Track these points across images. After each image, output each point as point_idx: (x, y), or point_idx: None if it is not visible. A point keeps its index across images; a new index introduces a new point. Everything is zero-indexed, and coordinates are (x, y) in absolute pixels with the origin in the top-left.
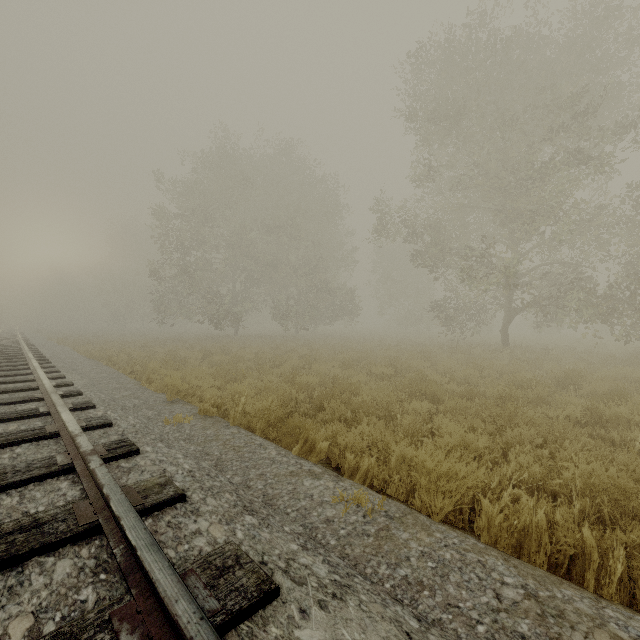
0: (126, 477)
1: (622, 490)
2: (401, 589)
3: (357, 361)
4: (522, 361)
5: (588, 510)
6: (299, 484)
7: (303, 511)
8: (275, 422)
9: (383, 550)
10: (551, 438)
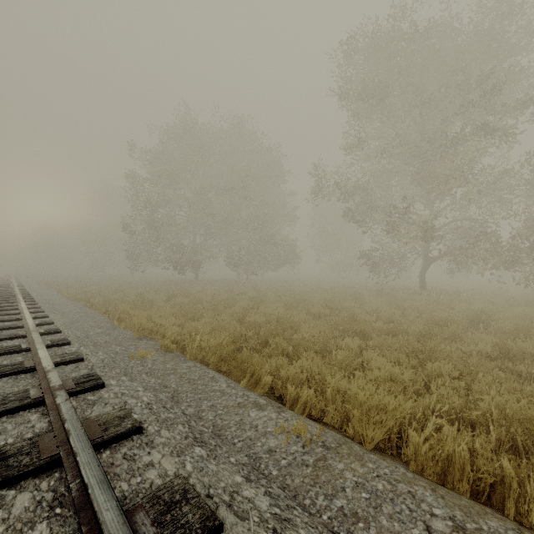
0: (90, 409)
1: (533, 421)
2: (337, 521)
3: (298, 302)
4: (438, 302)
5: (503, 438)
6: (245, 415)
7: (248, 441)
8: (226, 357)
9: (320, 480)
10: (466, 371)
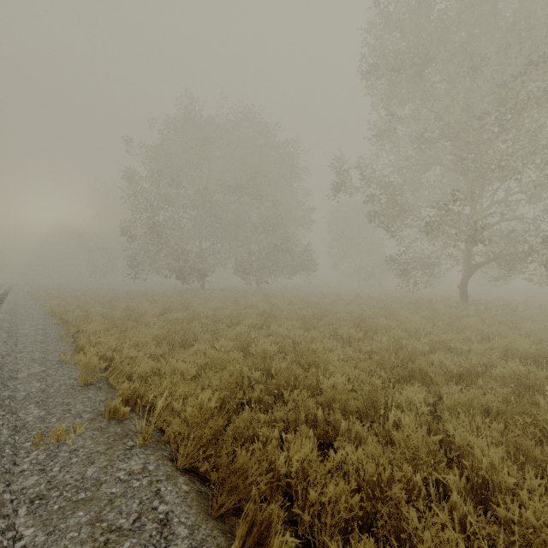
0: None
1: None
2: None
3: (318, 318)
4: (495, 320)
5: None
6: None
7: None
8: (209, 439)
9: None
10: None
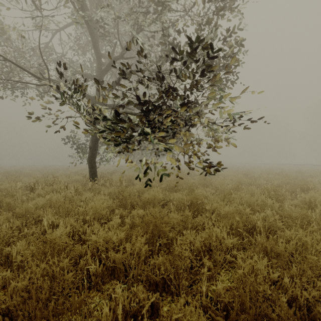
0: None
1: None
2: None
3: None
4: None
5: None
6: None
7: None
8: None
9: None
10: None
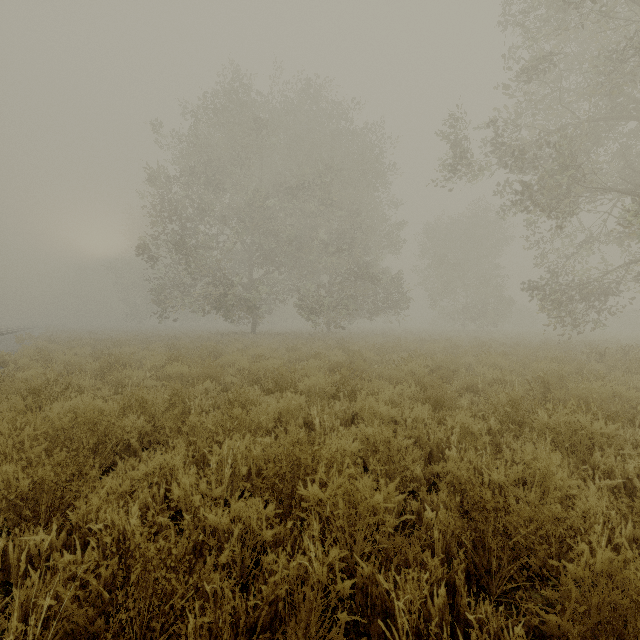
0: None
1: None
2: None
3: (439, 378)
4: None
5: None
6: None
7: None
8: None
9: None
10: None
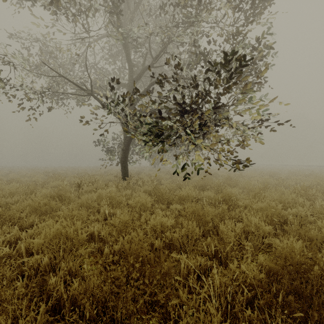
0: None
1: None
2: None
3: None
4: None
5: None
6: None
7: None
8: None
9: None
10: None
